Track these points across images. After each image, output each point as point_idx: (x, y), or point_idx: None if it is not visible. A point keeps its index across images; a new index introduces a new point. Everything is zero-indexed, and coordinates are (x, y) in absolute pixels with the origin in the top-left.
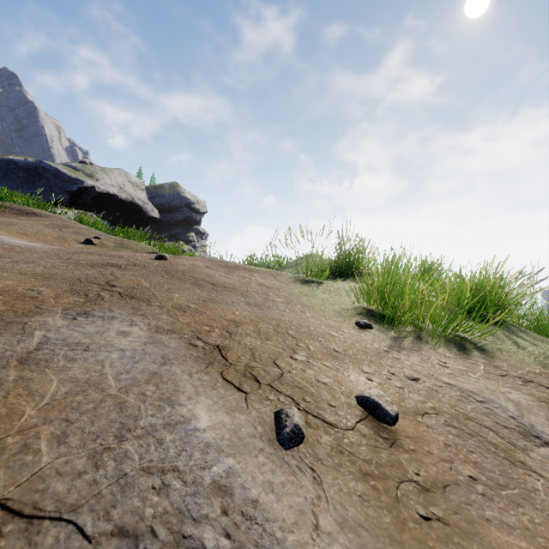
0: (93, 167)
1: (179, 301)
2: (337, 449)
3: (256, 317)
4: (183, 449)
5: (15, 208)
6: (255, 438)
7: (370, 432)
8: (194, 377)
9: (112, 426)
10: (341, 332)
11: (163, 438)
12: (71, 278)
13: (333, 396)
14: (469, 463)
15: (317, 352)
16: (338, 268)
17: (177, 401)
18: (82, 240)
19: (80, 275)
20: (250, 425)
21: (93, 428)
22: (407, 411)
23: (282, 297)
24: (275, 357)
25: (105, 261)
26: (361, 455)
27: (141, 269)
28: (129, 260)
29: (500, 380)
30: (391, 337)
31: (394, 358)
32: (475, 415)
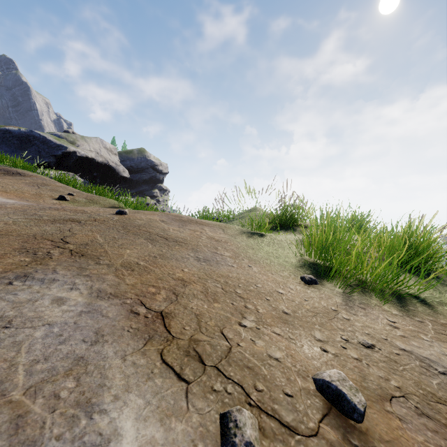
0: (75, 136)
1: (129, 258)
2: None
3: (205, 274)
4: None
5: (2, 168)
6: None
7: (337, 438)
8: (127, 361)
9: None
10: (288, 289)
11: None
12: (27, 234)
13: (288, 379)
14: None
15: (266, 315)
16: (279, 221)
17: (99, 405)
18: (57, 196)
19: (37, 232)
20: (188, 442)
21: None
22: (372, 395)
23: (230, 250)
24: (223, 324)
25: (68, 216)
26: None
27: (99, 224)
28: (90, 215)
29: None
30: (336, 293)
31: (343, 318)
32: (444, 395)
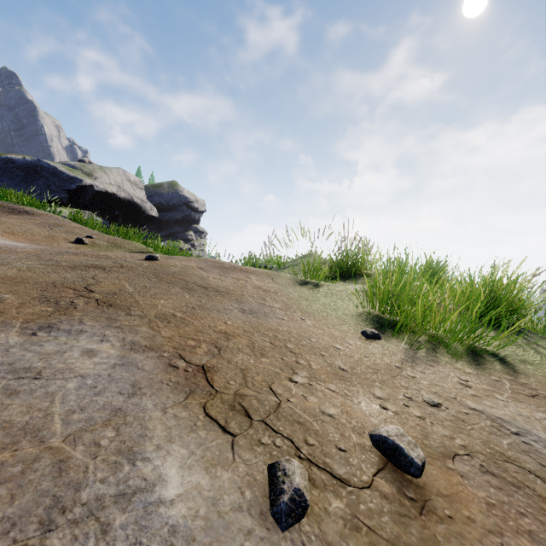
0: (92, 166)
1: (164, 309)
2: (352, 522)
3: (251, 328)
4: (136, 541)
5: (6, 206)
6: (241, 512)
7: (392, 490)
8: (168, 414)
9: (40, 504)
10: (347, 344)
11: (111, 521)
12: (45, 282)
13: (342, 435)
14: (523, 534)
15: (321, 371)
16: (339, 268)
17: (141, 454)
18: (73, 239)
19: (56, 279)
20: (235, 489)
21: (10, 509)
22: (434, 452)
23: (280, 302)
24: (271, 379)
25: (90, 262)
26: (384, 532)
27: (127, 271)
28: (116, 261)
29: (531, 402)
30: (402, 349)
31: (408, 376)
32: (514, 454)
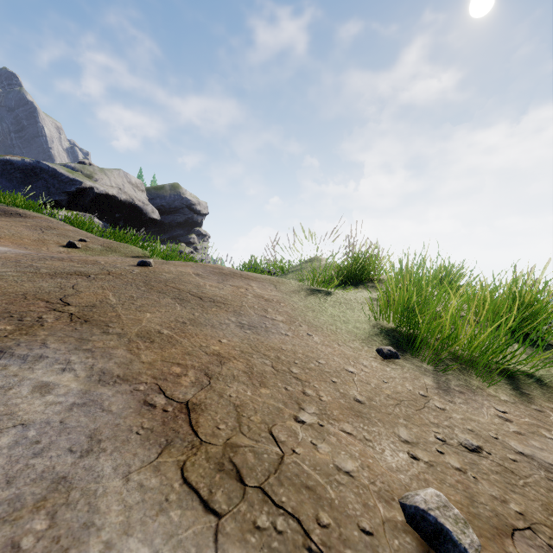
0: (92, 168)
1: (149, 325)
2: None
3: (249, 347)
4: None
5: None
6: None
7: None
8: (131, 483)
9: None
10: (361, 366)
11: None
12: (15, 293)
13: (364, 505)
14: None
15: (332, 404)
16: (346, 274)
17: None
18: (65, 243)
19: (29, 289)
20: None
21: None
22: (486, 527)
23: (284, 313)
24: (272, 420)
25: (74, 268)
26: None
27: (114, 279)
28: (104, 267)
29: None
30: (425, 371)
31: (436, 408)
32: None
